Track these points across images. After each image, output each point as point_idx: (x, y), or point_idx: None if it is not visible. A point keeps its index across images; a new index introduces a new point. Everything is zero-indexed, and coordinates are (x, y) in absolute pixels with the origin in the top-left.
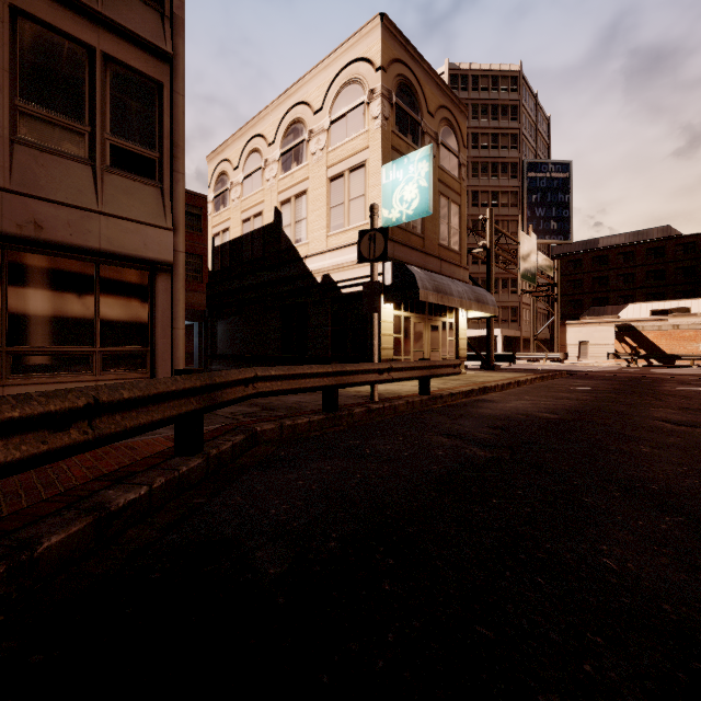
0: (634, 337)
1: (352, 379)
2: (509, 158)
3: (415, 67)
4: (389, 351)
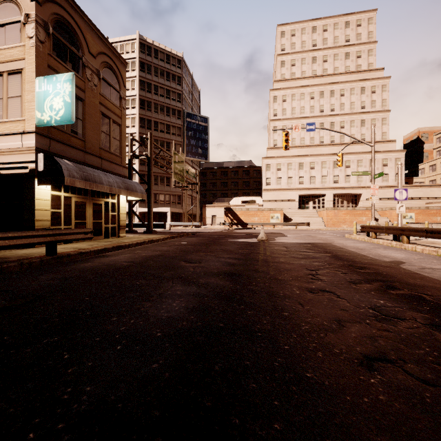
0: (232, 214)
1: None
2: (177, 106)
3: (76, 15)
4: (45, 222)
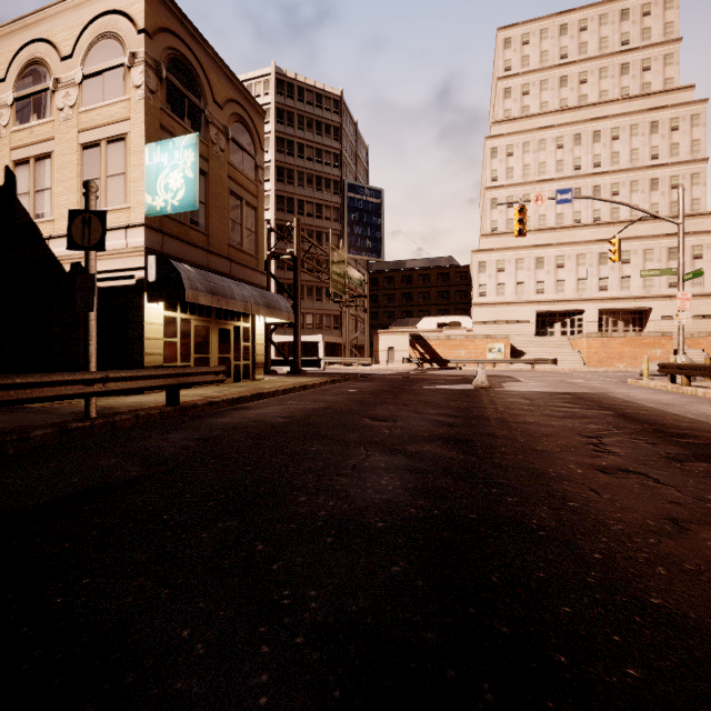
0: (422, 345)
1: (28, 394)
2: (332, 175)
3: (196, 47)
4: (157, 356)
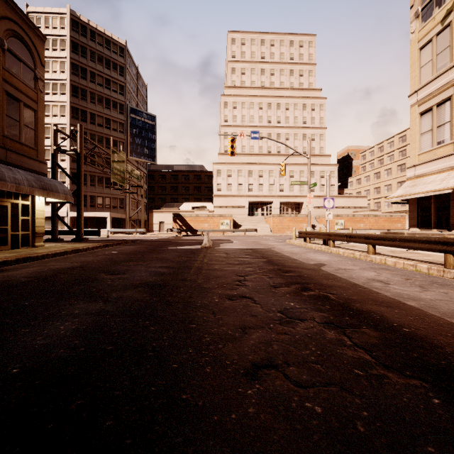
0: (181, 220)
1: None
2: (118, 99)
3: None
4: None
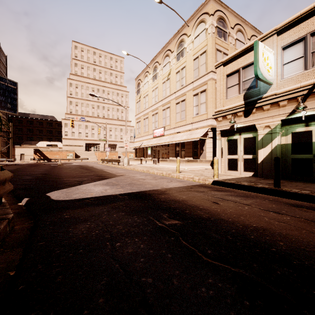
0: (40, 153)
1: None
2: None
3: None
4: None
